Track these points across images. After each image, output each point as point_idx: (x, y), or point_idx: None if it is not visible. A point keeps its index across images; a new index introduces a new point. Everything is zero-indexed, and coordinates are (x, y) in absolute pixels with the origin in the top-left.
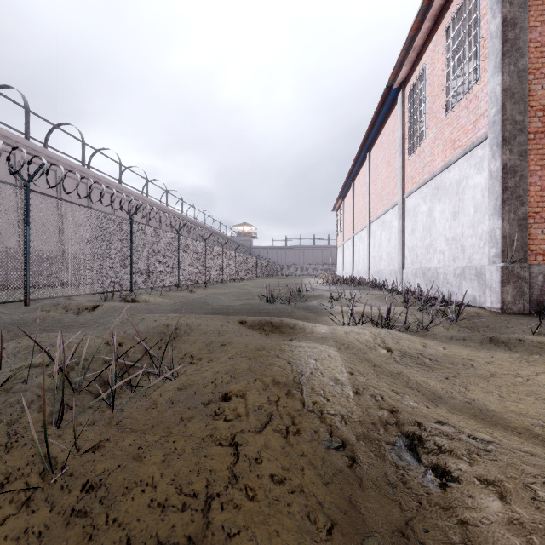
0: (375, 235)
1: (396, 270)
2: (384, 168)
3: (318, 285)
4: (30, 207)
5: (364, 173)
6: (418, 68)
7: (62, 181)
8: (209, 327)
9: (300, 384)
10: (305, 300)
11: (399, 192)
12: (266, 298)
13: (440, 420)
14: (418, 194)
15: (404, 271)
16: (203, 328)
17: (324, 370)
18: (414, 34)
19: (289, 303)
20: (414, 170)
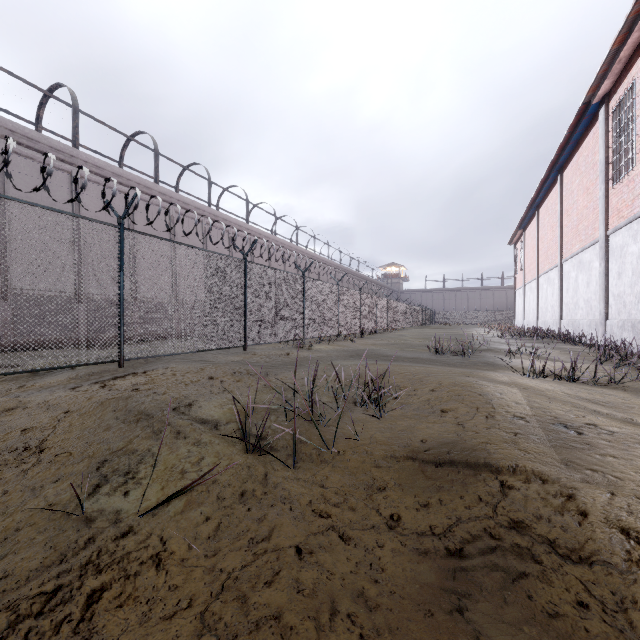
0: (568, 277)
1: (597, 321)
2: (581, 196)
3: (490, 337)
4: (246, 274)
5: (554, 200)
6: (626, 81)
7: (260, 250)
8: (402, 370)
9: (490, 403)
10: (477, 353)
11: (601, 228)
12: (435, 350)
13: (588, 422)
14: (626, 231)
15: (608, 322)
16: (397, 371)
17: (507, 397)
18: (618, 46)
19: (464, 355)
20: (620, 202)
